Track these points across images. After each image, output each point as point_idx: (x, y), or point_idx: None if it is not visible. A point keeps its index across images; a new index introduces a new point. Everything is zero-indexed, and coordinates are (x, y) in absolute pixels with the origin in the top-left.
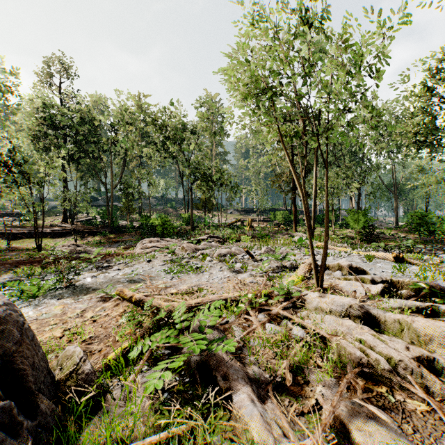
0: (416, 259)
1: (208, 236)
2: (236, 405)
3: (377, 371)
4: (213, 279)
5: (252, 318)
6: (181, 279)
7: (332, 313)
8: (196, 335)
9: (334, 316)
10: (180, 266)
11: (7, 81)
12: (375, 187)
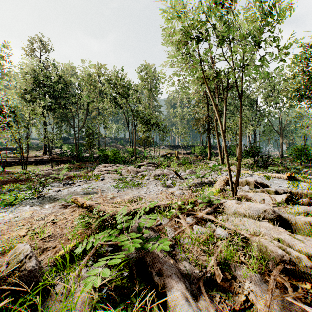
0: (302, 178)
1: (147, 162)
2: (171, 304)
3: (299, 268)
4: (149, 192)
5: (181, 220)
6: (125, 192)
7: (248, 216)
8: (133, 234)
9: (250, 219)
10: (125, 183)
11: (1, 51)
12: (266, 129)
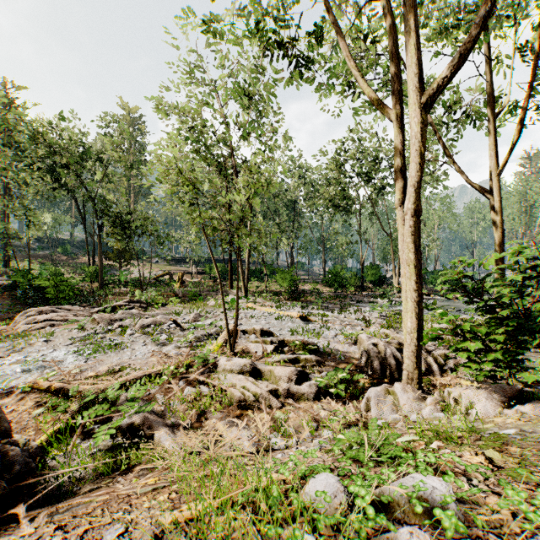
0: (318, 316)
1: (127, 300)
2: (157, 438)
3: (248, 402)
4: (136, 356)
5: (173, 385)
6: (99, 360)
7: (233, 372)
8: (127, 404)
9: (234, 374)
10: (95, 345)
11: None
12: (306, 242)
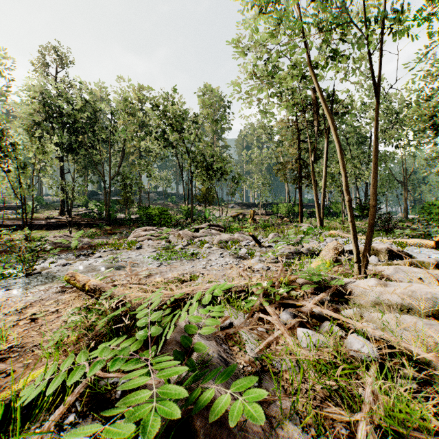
0: None
1: (208, 224)
2: None
3: None
4: (211, 266)
5: (271, 318)
6: (171, 266)
7: (411, 311)
8: (161, 364)
9: (416, 317)
10: (172, 252)
11: None
12: (383, 178)
